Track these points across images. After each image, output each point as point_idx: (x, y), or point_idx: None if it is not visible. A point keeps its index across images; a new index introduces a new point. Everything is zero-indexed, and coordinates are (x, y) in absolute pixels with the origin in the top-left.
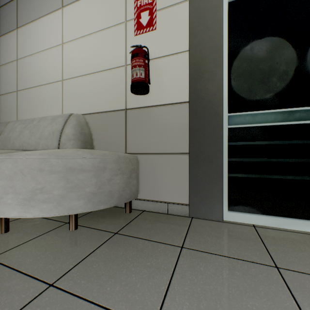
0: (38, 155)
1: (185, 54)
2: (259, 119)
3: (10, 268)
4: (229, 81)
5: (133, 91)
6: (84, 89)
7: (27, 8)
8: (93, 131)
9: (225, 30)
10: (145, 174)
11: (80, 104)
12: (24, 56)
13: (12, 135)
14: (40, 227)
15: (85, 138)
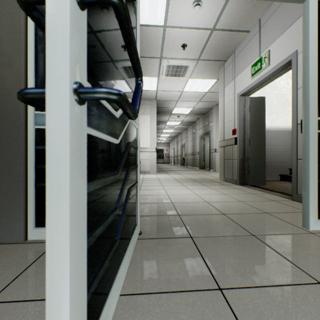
0: None
1: None
2: None
3: None
4: (38, 73)
5: None
6: None
7: None
8: None
9: None
10: None
11: None
12: None
13: None
14: None
15: None
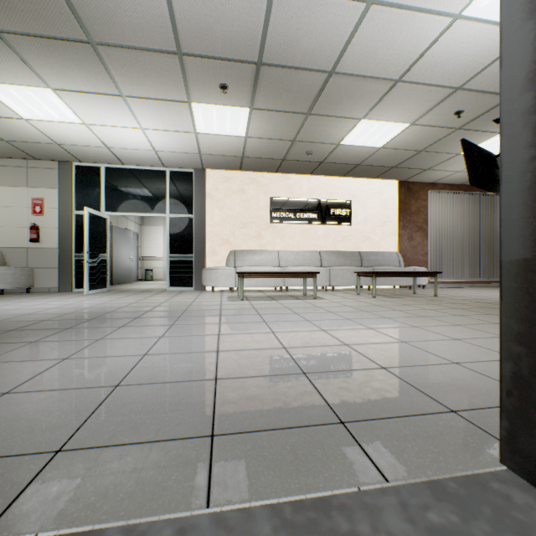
0: None
1: (58, 229)
2: None
3: None
4: (76, 242)
5: (32, 242)
6: None
7: None
8: (6, 256)
9: (74, 224)
10: (39, 277)
11: None
12: None
13: None
14: None
15: (2, 261)
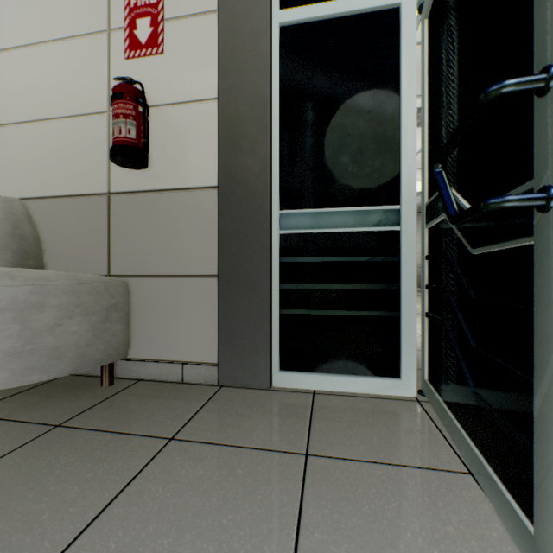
0: None
1: (212, 105)
2: (325, 222)
3: None
4: (282, 157)
5: (117, 162)
6: (27, 149)
7: None
8: (45, 231)
9: (275, 72)
10: (144, 313)
11: (19, 178)
12: None
13: None
14: None
15: (24, 246)
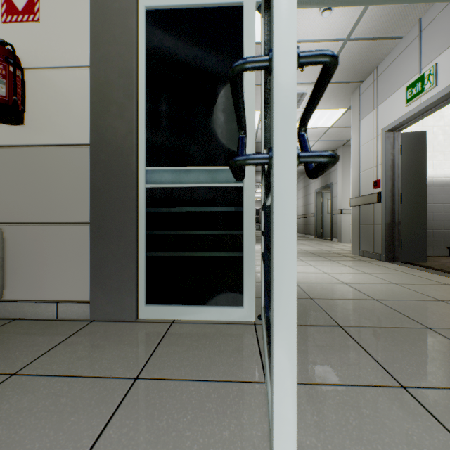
0: None
1: (85, 71)
2: (184, 178)
3: None
4: (148, 122)
5: None
6: None
7: None
8: None
9: (141, 48)
10: (21, 258)
11: None
12: None
13: None
14: None
15: None
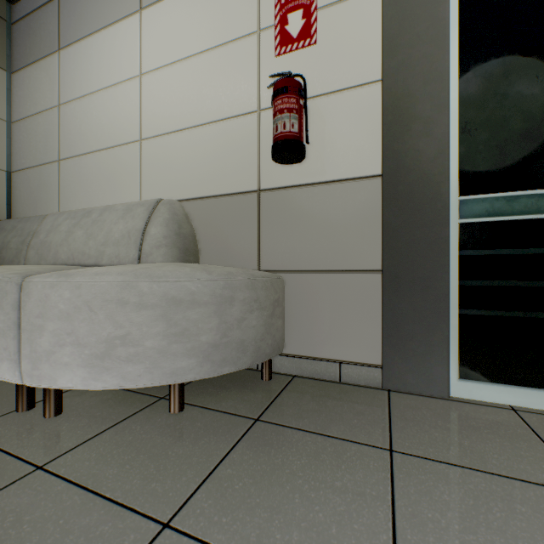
0: (117, 275)
1: (373, 88)
2: (522, 207)
3: (80, 487)
4: (460, 136)
5: (277, 158)
6: (181, 155)
7: (77, 14)
8: (197, 230)
9: (453, 40)
10: (296, 309)
11: (174, 182)
12: (71, 99)
13: (53, 239)
14: (115, 406)
15: (186, 244)
